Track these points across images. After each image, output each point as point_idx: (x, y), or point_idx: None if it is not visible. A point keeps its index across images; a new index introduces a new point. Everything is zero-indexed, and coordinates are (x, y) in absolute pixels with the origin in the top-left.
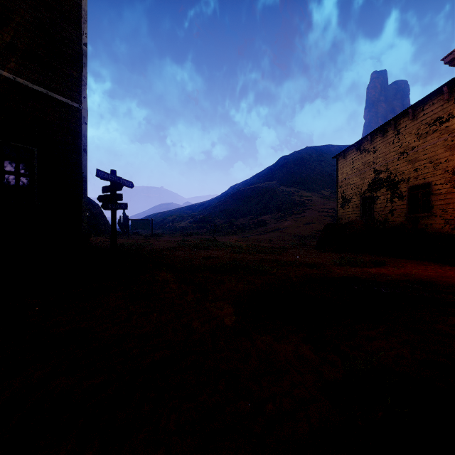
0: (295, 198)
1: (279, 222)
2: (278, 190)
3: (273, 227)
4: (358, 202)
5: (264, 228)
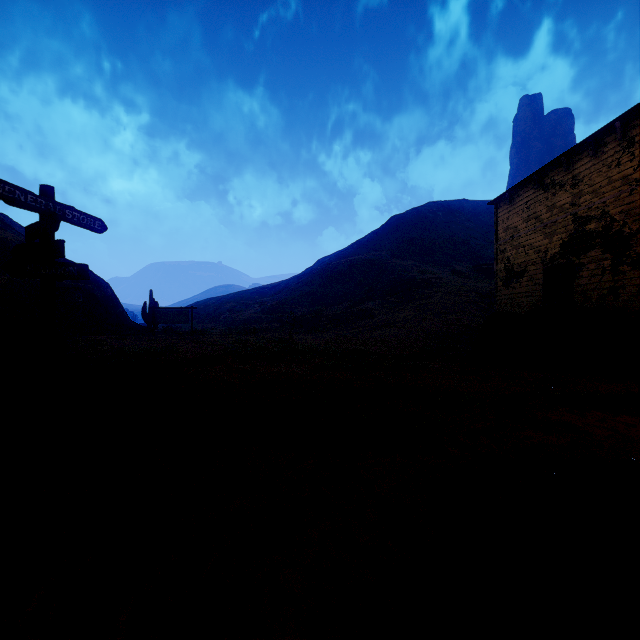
0: (415, 276)
1: (392, 311)
2: (389, 264)
3: (384, 320)
4: (539, 277)
5: (369, 321)
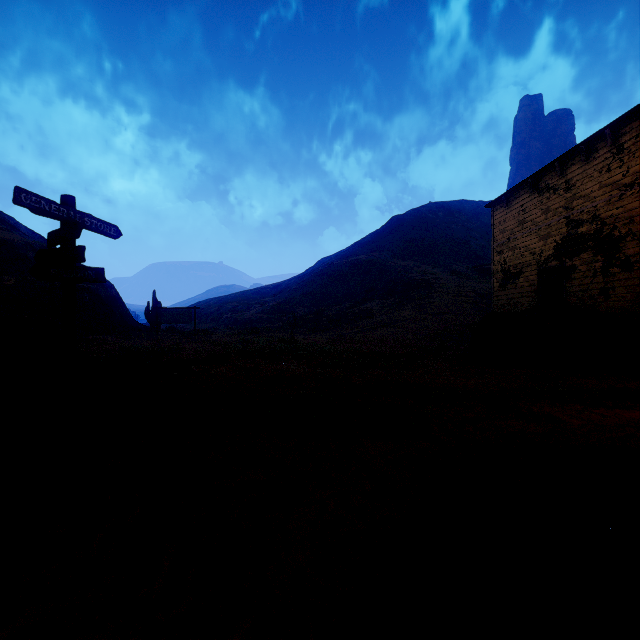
0: (415, 276)
1: (392, 311)
2: (389, 265)
3: (384, 320)
4: (534, 278)
5: (369, 321)
